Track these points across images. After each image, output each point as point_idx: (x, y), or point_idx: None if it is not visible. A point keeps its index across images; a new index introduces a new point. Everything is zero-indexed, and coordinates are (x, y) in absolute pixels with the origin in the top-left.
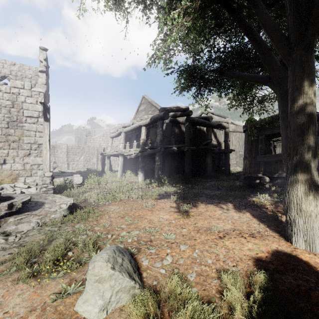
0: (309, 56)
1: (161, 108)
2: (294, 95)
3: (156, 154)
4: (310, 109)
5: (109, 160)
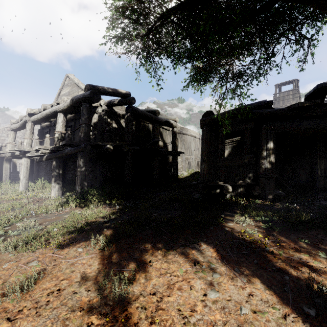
0: None
1: (88, 85)
2: None
3: (79, 154)
4: None
5: (10, 164)
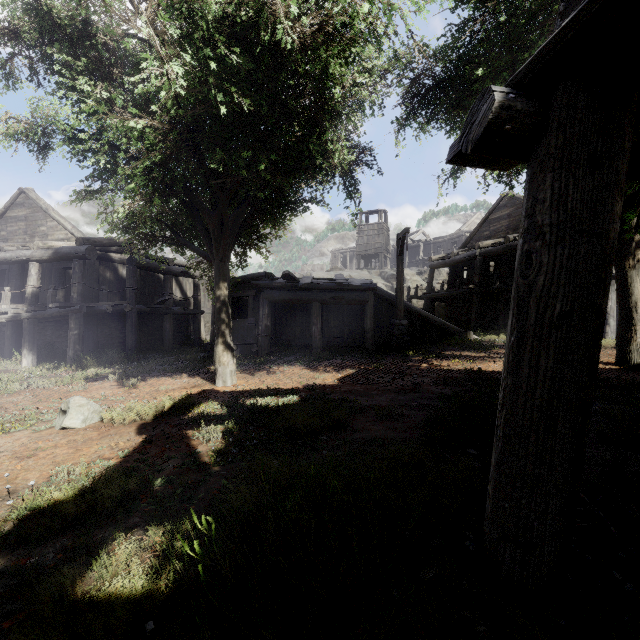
0: (223, 265)
1: (81, 239)
2: (216, 287)
3: (71, 316)
4: (224, 298)
5: None
